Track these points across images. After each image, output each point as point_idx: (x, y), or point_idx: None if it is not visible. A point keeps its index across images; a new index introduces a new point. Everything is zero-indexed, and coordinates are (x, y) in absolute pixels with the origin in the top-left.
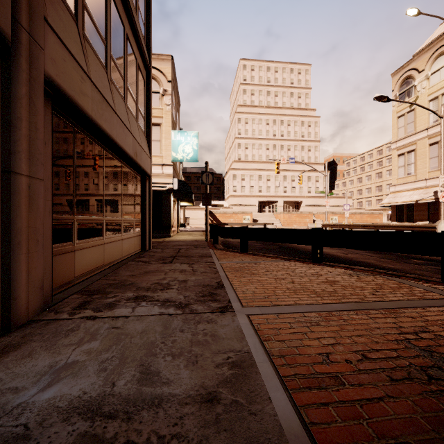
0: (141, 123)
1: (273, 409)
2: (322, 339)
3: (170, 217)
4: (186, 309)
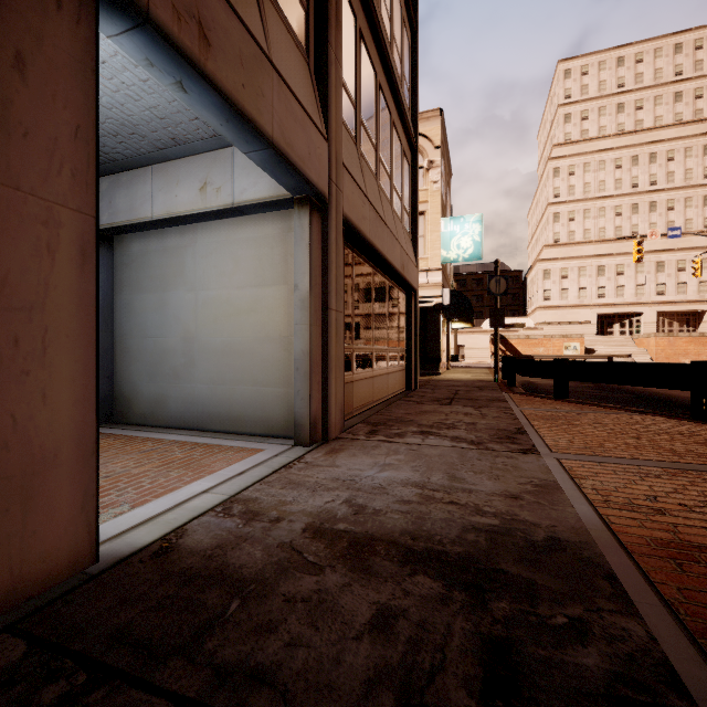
0: (406, 223)
1: (575, 511)
2: (656, 487)
3: (438, 346)
4: (480, 446)
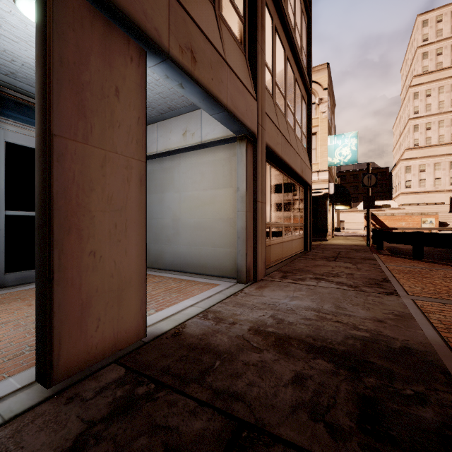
0: (304, 142)
1: (423, 333)
2: None
3: (325, 221)
4: (356, 288)
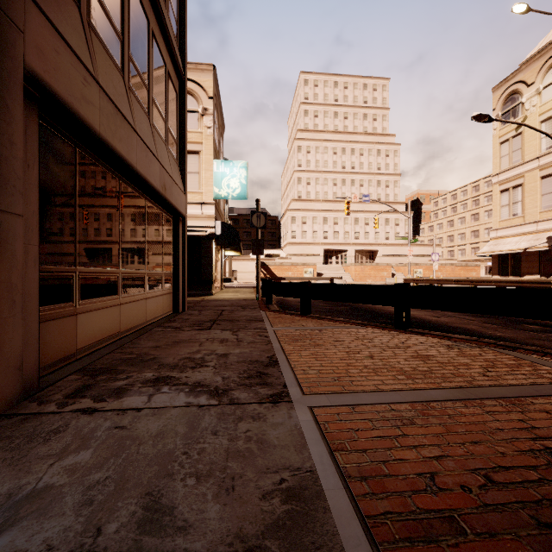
0: (173, 148)
1: None
2: (422, 448)
3: (211, 270)
4: (223, 397)
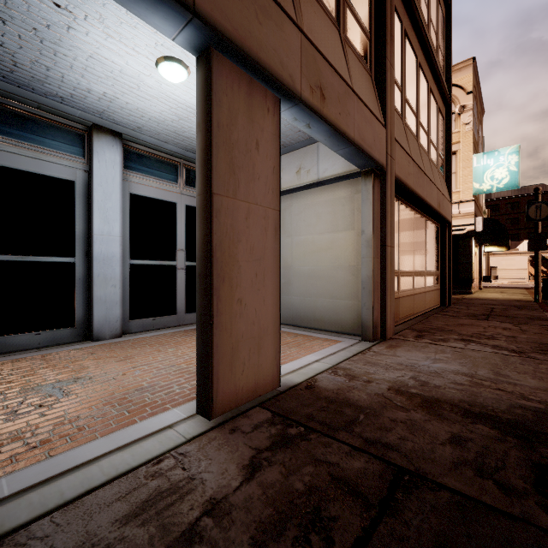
0: (441, 167)
1: None
2: None
3: (470, 268)
4: (521, 354)
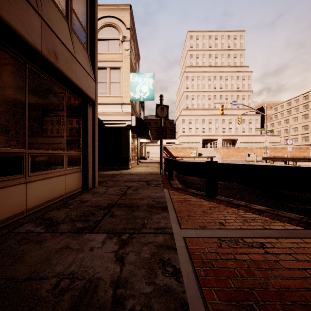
0: (80, 33)
1: None
2: None
3: (128, 151)
4: None
